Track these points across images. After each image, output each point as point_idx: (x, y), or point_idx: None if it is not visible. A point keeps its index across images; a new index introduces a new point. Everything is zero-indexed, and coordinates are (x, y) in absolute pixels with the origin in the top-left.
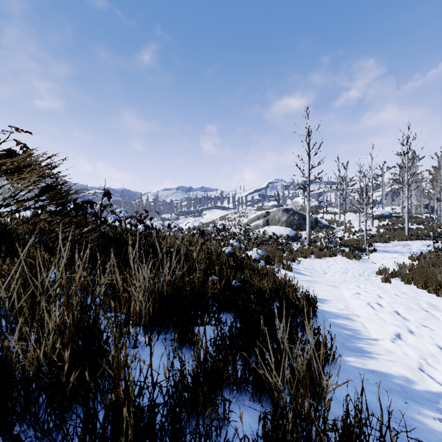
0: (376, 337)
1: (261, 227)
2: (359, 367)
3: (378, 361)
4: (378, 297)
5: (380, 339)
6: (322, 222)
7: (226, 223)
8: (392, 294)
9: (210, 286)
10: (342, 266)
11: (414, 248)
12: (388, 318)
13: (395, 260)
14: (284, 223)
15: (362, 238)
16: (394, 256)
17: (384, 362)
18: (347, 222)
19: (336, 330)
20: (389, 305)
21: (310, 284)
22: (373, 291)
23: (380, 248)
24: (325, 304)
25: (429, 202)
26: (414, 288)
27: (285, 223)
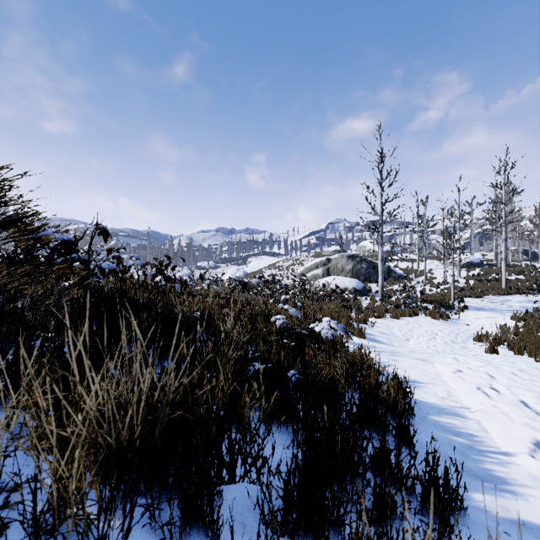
0: (506, 449)
1: (320, 278)
2: (499, 516)
3: (526, 501)
4: (491, 378)
5: (515, 453)
6: (396, 272)
7: (277, 273)
8: (509, 373)
9: (247, 402)
10: (427, 329)
11: (516, 304)
12: (516, 414)
13: (493, 320)
14: (349, 273)
15: (448, 292)
16: (491, 315)
17: (536, 502)
18: (428, 272)
19: (445, 437)
20: (511, 392)
21: (391, 357)
22: (481, 369)
23: (472, 305)
24: (418, 389)
25: (530, 247)
26: (531, 361)
27: (350, 273)
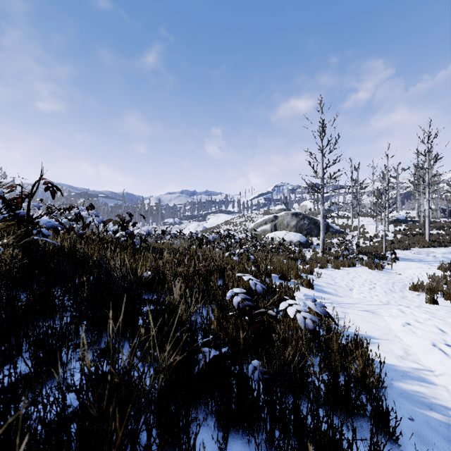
0: None
1: (268, 232)
2: None
3: None
4: (444, 333)
5: None
6: (334, 227)
7: (231, 228)
8: None
9: None
10: (366, 278)
11: (440, 256)
12: None
13: (422, 270)
14: (293, 228)
15: (379, 245)
16: (419, 265)
17: None
18: (360, 227)
19: (420, 414)
20: None
21: (340, 309)
22: (430, 322)
23: (401, 256)
24: (373, 346)
25: (447, 206)
26: None
27: (294, 228)
